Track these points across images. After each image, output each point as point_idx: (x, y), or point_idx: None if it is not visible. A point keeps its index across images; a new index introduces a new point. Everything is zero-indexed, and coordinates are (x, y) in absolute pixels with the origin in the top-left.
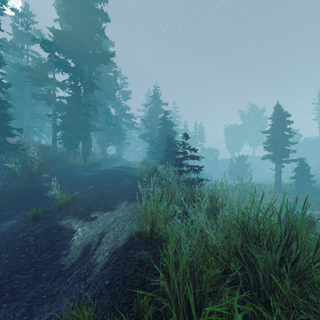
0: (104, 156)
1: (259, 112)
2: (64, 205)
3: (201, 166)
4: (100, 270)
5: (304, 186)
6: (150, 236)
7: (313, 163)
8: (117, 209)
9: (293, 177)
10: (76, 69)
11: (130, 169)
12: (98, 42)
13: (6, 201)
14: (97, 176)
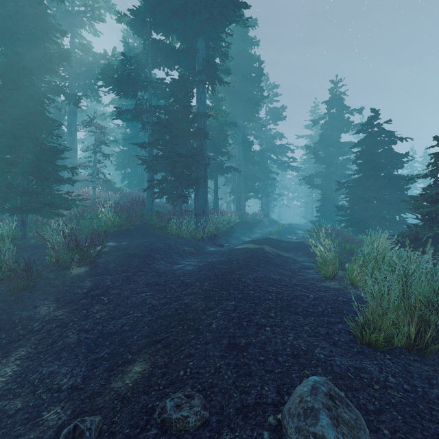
0: (239, 217)
1: None
2: None
3: None
4: None
5: None
6: None
7: None
8: None
9: None
10: (182, 51)
11: (291, 248)
12: None
13: None
14: (197, 282)
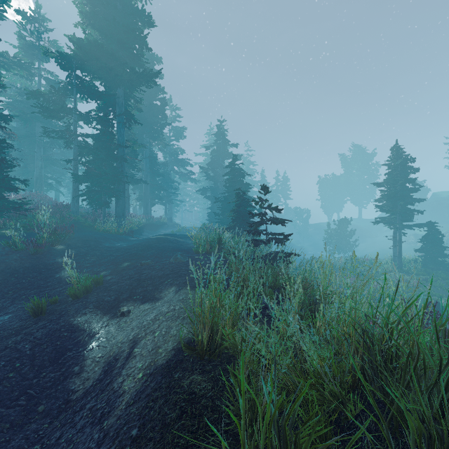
0: (147, 219)
1: (368, 156)
2: (83, 293)
3: (288, 234)
4: (126, 406)
5: (435, 263)
6: (209, 348)
7: (445, 229)
8: (161, 299)
9: (419, 250)
10: (106, 95)
11: (184, 237)
12: (138, 56)
13: None
14: (135, 248)
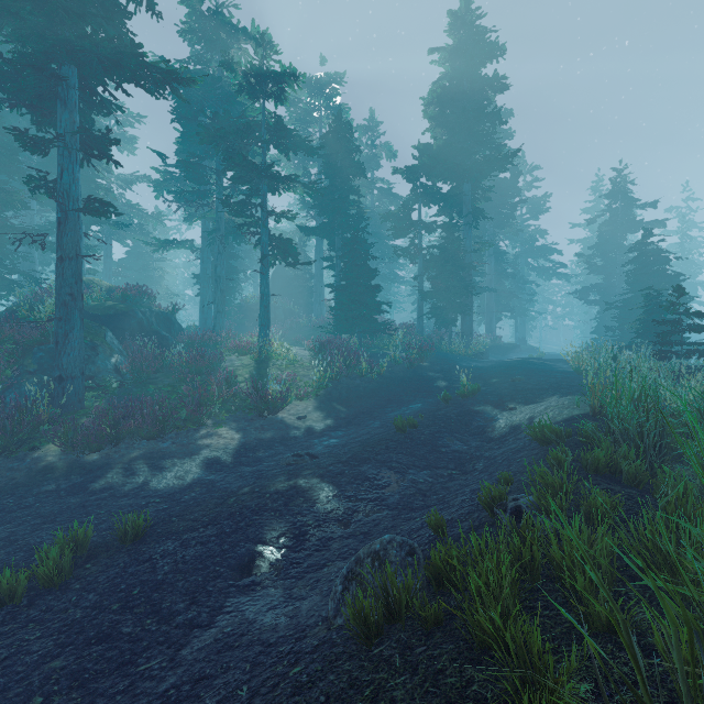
0: (492, 340)
1: None
2: (469, 394)
3: None
4: None
5: None
6: (599, 412)
7: None
8: (545, 402)
9: None
10: (452, 196)
11: (553, 361)
12: (488, 134)
13: (399, 388)
14: (496, 367)
